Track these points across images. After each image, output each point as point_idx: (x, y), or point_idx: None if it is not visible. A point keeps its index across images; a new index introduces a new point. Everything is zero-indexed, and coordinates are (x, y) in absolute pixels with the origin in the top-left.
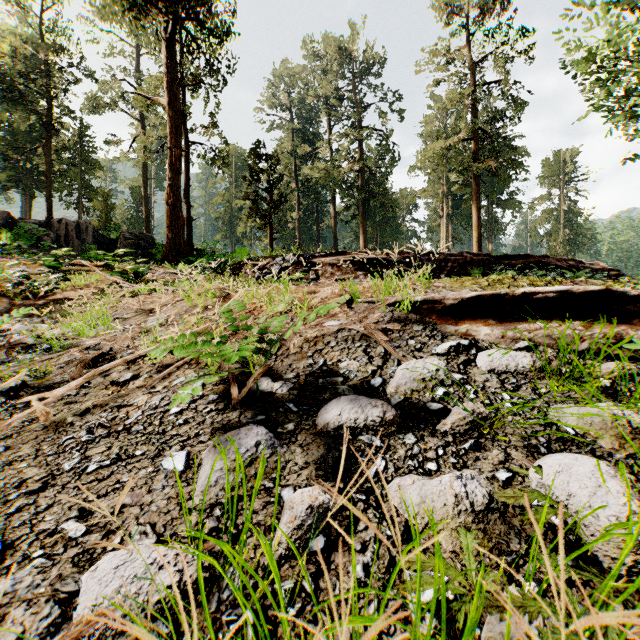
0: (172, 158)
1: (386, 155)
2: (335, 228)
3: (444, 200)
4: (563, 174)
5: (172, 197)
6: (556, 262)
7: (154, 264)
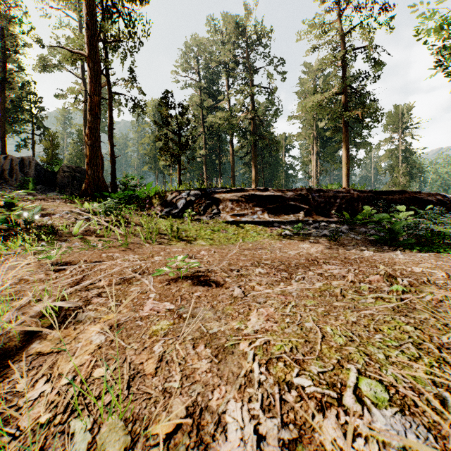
0: (91, 104)
1: (272, 107)
2: (233, 162)
3: (314, 142)
4: (401, 123)
5: (91, 138)
6: (427, 197)
7: (73, 198)
